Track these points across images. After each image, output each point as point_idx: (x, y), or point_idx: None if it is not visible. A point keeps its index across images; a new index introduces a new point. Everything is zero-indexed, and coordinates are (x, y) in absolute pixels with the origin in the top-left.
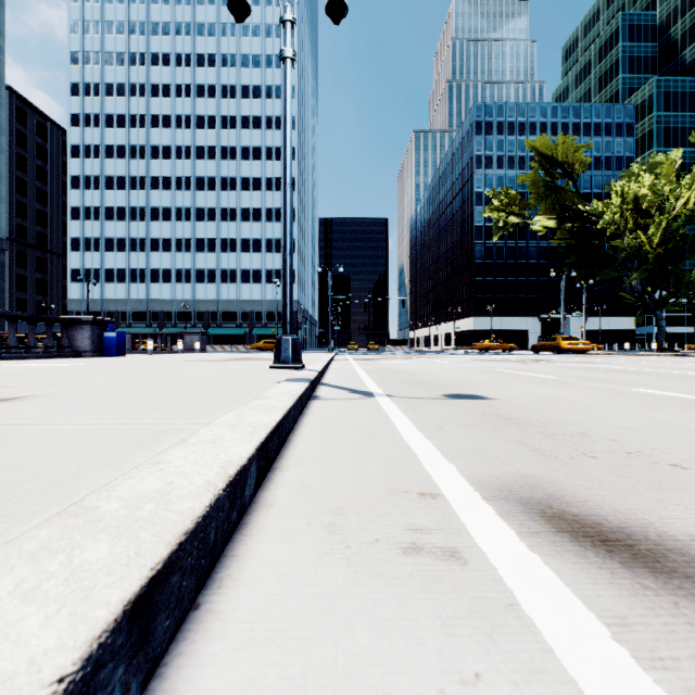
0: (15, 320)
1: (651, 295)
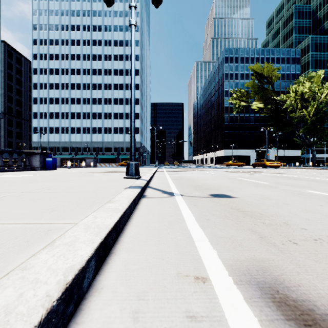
0: (2, 153)
1: (309, 140)
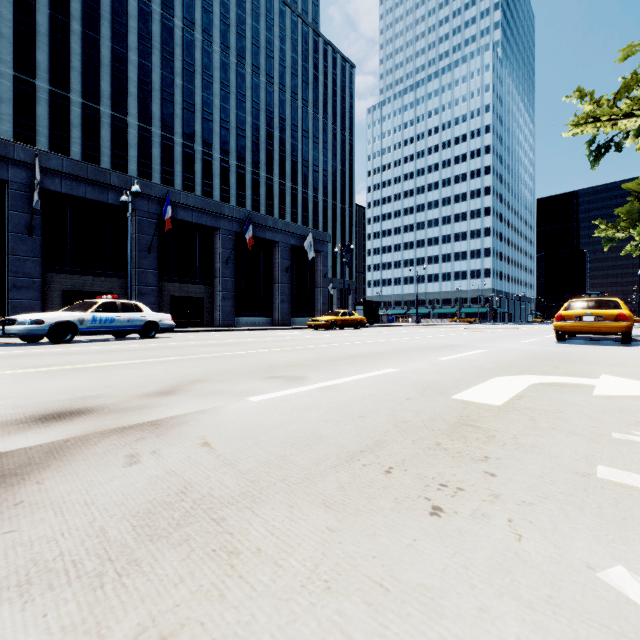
0: None
1: None
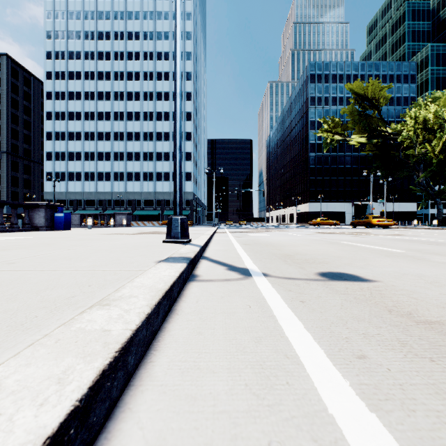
0: None
1: (432, 188)
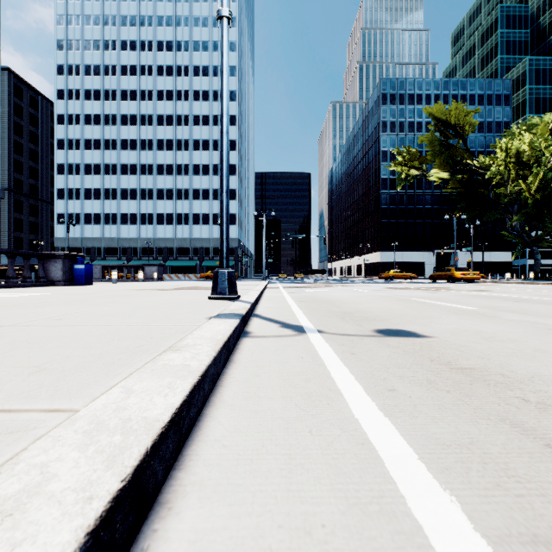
0: None
1: (528, 234)
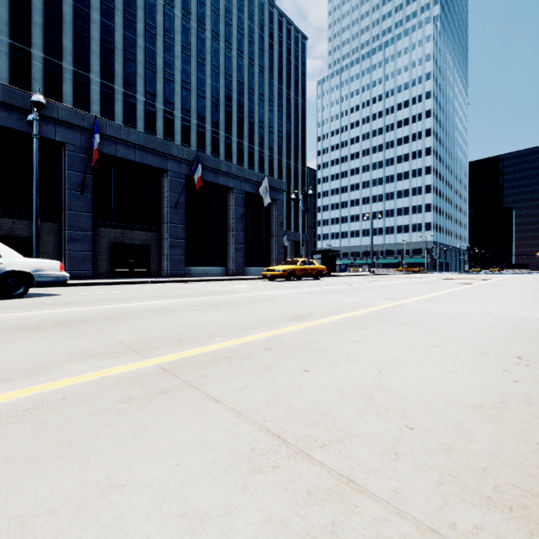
0: None
1: None
